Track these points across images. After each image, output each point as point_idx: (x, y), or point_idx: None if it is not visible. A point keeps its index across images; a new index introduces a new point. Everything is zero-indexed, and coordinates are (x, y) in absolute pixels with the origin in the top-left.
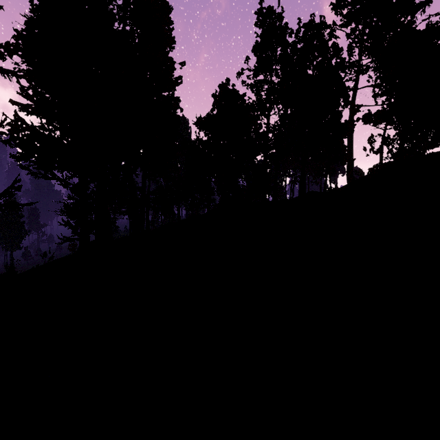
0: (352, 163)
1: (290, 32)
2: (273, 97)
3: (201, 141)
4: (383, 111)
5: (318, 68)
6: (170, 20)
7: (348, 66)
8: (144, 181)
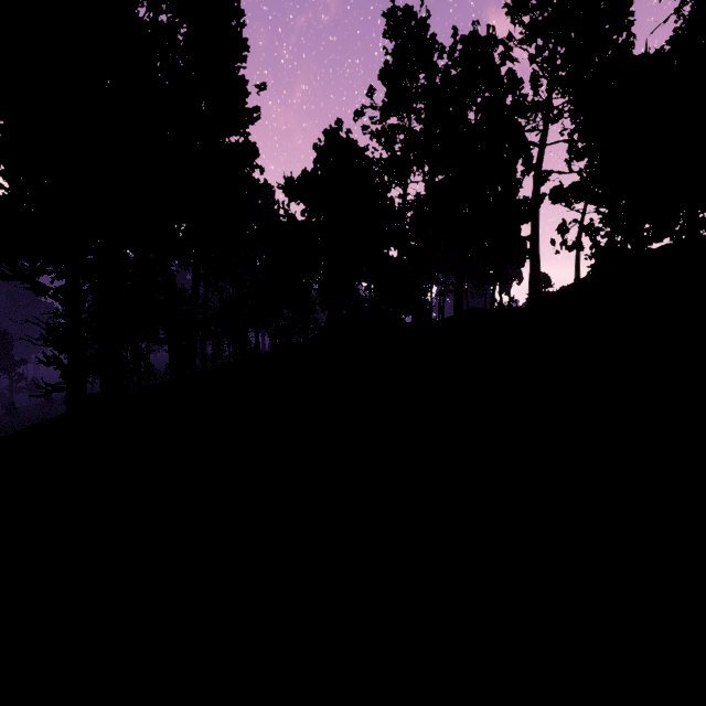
0: (538, 264)
1: (440, 50)
2: (412, 155)
3: (293, 218)
4: (584, 182)
5: (485, 109)
6: (238, 8)
7: (532, 106)
8: (196, 288)
